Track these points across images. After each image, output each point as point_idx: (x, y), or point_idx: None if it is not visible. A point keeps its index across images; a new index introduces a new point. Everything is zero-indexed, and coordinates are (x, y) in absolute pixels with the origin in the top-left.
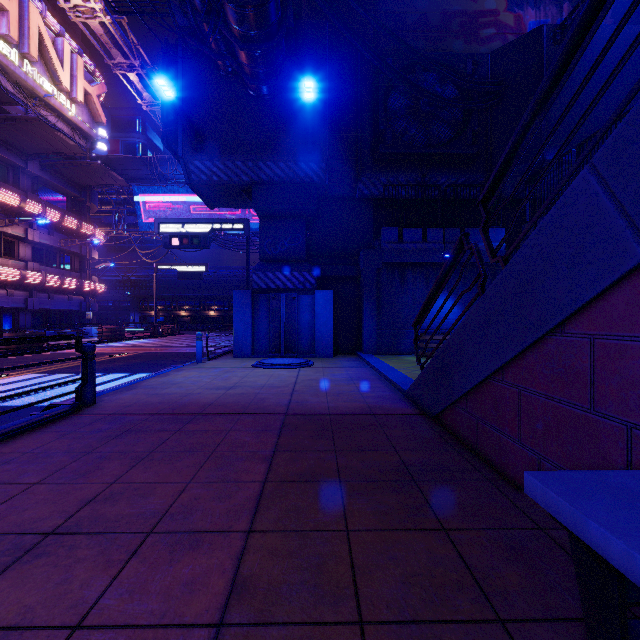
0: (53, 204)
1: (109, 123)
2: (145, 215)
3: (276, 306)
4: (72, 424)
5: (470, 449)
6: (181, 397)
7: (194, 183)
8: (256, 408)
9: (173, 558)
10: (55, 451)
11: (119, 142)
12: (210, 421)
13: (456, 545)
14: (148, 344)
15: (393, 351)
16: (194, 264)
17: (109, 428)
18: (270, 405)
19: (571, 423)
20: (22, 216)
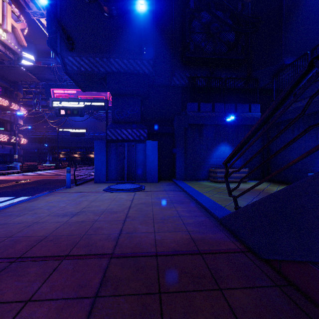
0: None
1: (35, 52)
2: None
3: (122, 150)
4: None
5: None
6: (23, 228)
7: (69, 72)
8: (84, 245)
9: None
10: None
11: (41, 63)
12: (19, 275)
13: None
14: (49, 173)
15: (194, 178)
16: (80, 128)
17: None
18: (100, 239)
19: None
20: None
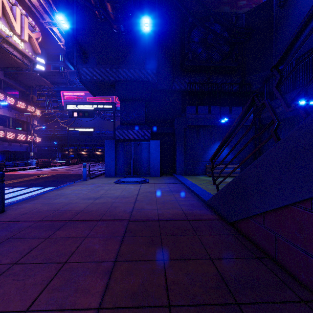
0: (12, 95)
1: (46, 56)
2: (62, 102)
3: (128, 149)
4: None
5: (268, 257)
6: (63, 206)
7: (83, 81)
8: (110, 215)
9: None
10: None
11: (51, 66)
12: (74, 227)
13: None
14: (62, 169)
15: (193, 173)
16: (88, 127)
17: None
18: (119, 212)
19: None
20: None
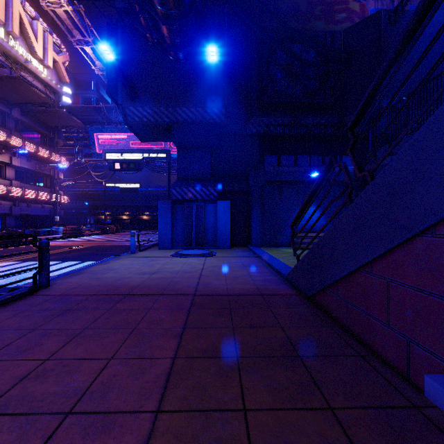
0: (31, 139)
1: (72, 84)
2: (97, 148)
3: (189, 212)
4: (27, 304)
5: (341, 326)
6: (115, 280)
7: (130, 123)
8: (172, 290)
9: (84, 443)
10: (6, 328)
11: (80, 97)
12: (135, 301)
13: (344, 426)
14: (98, 239)
15: (273, 244)
16: (132, 182)
17: (55, 307)
18: (183, 287)
19: (443, 314)
20: (8, 148)
